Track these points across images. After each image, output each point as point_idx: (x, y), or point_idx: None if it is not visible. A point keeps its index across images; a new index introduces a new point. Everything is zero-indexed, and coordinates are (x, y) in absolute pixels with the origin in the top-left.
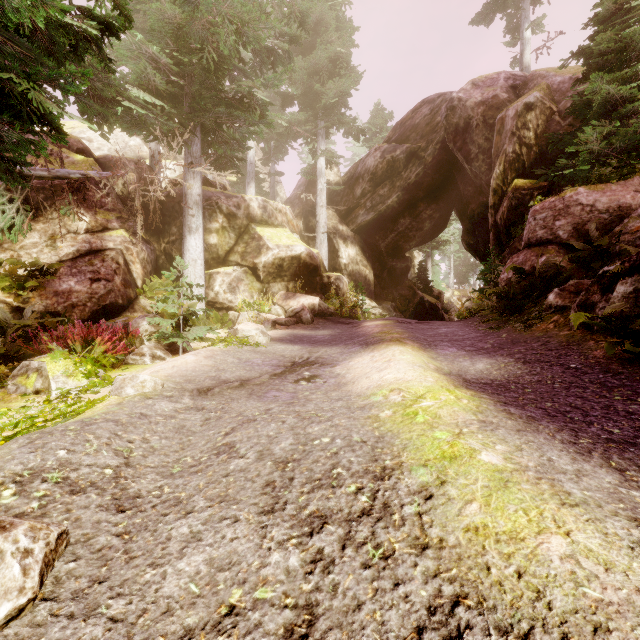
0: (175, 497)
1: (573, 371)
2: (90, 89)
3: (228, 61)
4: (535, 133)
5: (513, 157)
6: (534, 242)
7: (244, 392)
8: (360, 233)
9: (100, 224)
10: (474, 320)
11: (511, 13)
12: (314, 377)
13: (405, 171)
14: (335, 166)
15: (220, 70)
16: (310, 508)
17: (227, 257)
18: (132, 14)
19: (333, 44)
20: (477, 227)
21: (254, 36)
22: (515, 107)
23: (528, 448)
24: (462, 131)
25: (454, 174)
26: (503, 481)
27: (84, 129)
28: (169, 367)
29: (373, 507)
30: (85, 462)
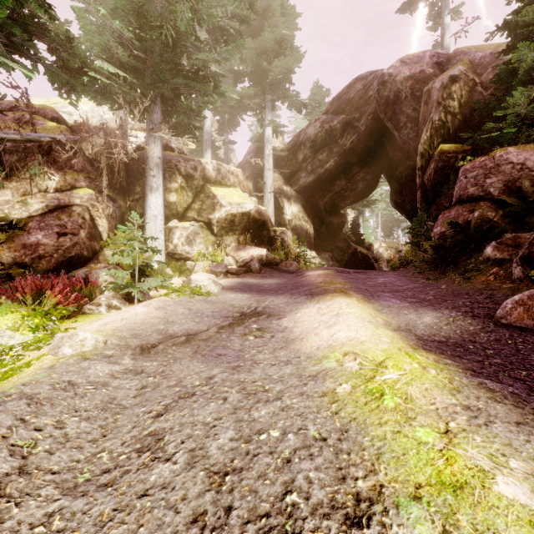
0: None
1: (532, 329)
2: (58, 60)
3: (185, 38)
4: (459, 102)
5: (439, 124)
6: (465, 198)
7: (189, 349)
8: (302, 193)
9: (69, 183)
10: (408, 270)
11: (433, 2)
12: (261, 330)
13: (341, 139)
14: (280, 135)
15: (178, 46)
16: None
17: (185, 213)
18: None
19: (279, 27)
20: (404, 187)
21: (208, 13)
22: (441, 80)
23: None
24: (392, 103)
25: (384, 141)
26: None
27: (65, 104)
28: (118, 320)
29: None
30: None
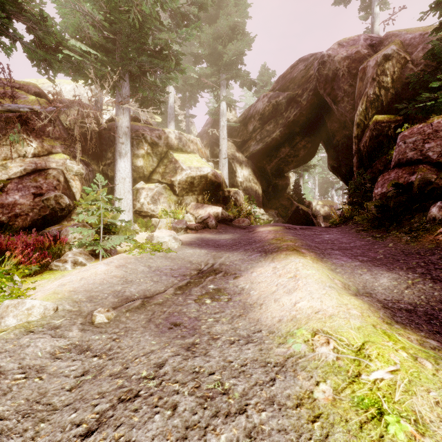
0: None
1: None
2: (36, 39)
3: (150, 21)
4: (392, 78)
5: (373, 98)
6: (404, 162)
7: (143, 317)
8: (252, 159)
9: (46, 149)
10: (350, 227)
11: None
12: (218, 292)
13: (286, 112)
14: (233, 110)
15: (144, 28)
16: None
17: (151, 176)
18: None
19: (232, 15)
20: (340, 154)
21: None
22: (375, 58)
23: None
24: (331, 80)
25: (322, 114)
26: None
27: (51, 84)
28: (77, 280)
29: None
30: None
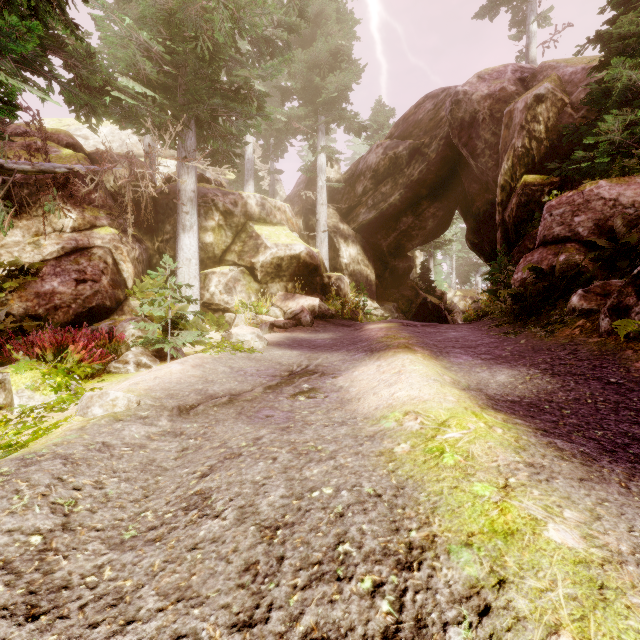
0: (116, 588)
1: (615, 387)
2: (76, 78)
3: (224, 50)
4: (546, 126)
5: (522, 152)
6: (550, 240)
7: (232, 411)
8: (361, 232)
9: (88, 221)
10: (484, 323)
11: (517, 6)
12: (313, 390)
13: (408, 168)
14: (336, 163)
15: (215, 60)
16: (305, 620)
17: (223, 256)
18: (124, 2)
19: (334, 36)
20: (482, 225)
21: (250, 22)
22: (524, 99)
23: (607, 514)
24: (468, 126)
25: (458, 171)
26: (596, 586)
27: (80, 126)
28: (151, 379)
29: (400, 625)
30: (5, 526)
